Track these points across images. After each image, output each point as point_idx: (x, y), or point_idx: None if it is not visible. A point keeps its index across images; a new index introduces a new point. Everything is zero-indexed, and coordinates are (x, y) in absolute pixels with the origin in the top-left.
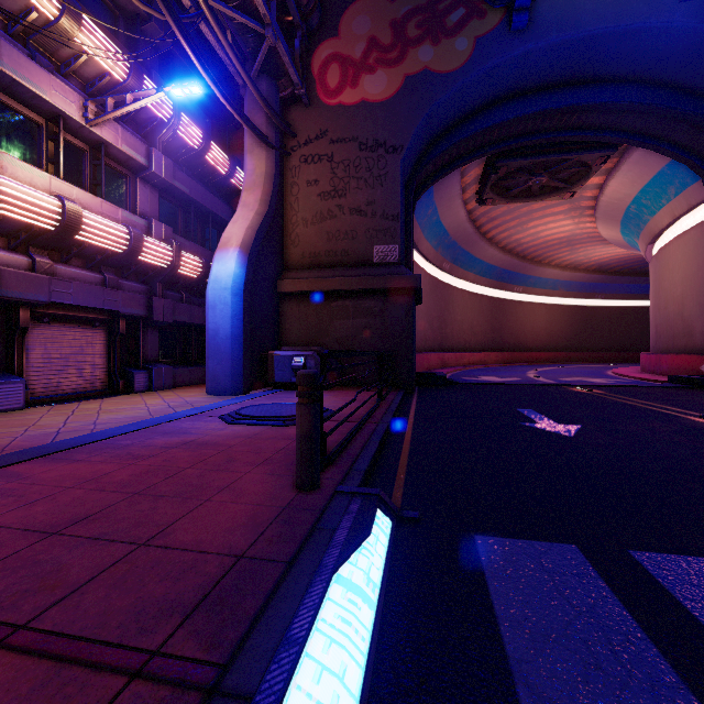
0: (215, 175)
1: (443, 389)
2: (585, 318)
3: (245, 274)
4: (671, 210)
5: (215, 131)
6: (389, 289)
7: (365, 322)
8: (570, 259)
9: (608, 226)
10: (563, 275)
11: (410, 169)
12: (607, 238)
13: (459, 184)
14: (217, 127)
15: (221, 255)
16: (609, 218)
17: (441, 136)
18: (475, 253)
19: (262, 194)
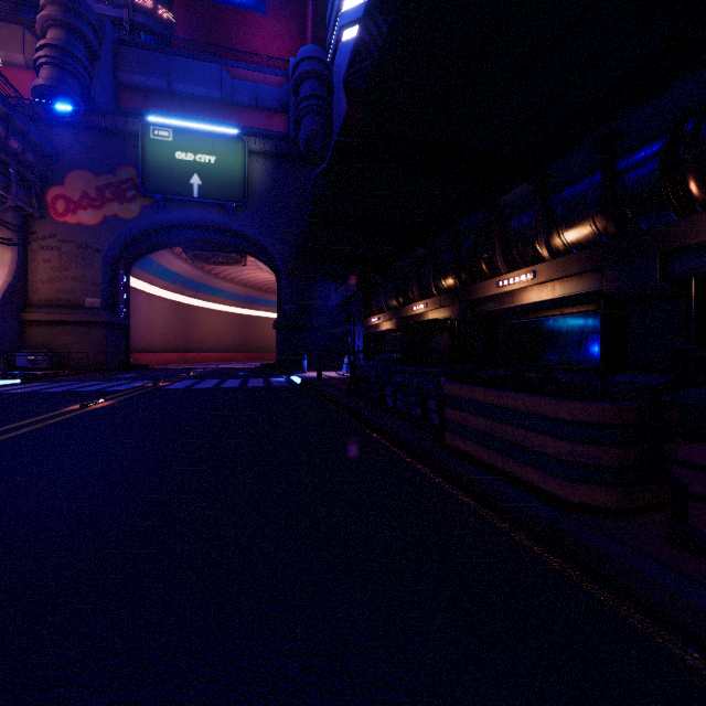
0: None
1: (130, 371)
2: None
3: None
4: None
5: None
6: (93, 322)
7: (79, 337)
8: None
9: None
10: None
11: (116, 256)
12: None
13: (169, 254)
14: None
15: None
16: None
17: (137, 240)
18: (215, 285)
19: (9, 270)
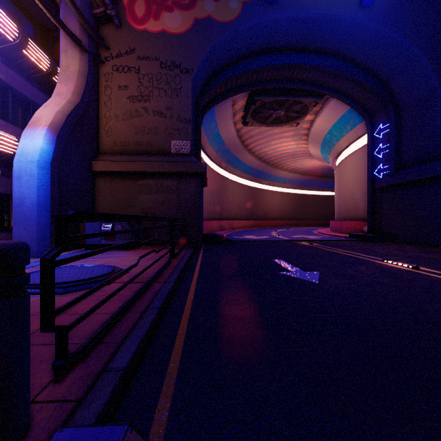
0: (35, 70)
1: (222, 246)
2: (300, 201)
3: (54, 150)
4: (348, 138)
5: (37, 35)
6: (183, 173)
7: (165, 197)
8: (293, 166)
9: (314, 146)
10: (289, 175)
11: (199, 90)
12: (313, 154)
13: (231, 109)
14: (40, 32)
15: (29, 132)
16: (315, 142)
17: (220, 71)
18: (241, 158)
19: (75, 87)
